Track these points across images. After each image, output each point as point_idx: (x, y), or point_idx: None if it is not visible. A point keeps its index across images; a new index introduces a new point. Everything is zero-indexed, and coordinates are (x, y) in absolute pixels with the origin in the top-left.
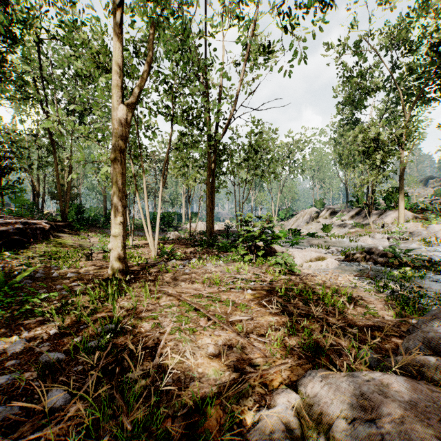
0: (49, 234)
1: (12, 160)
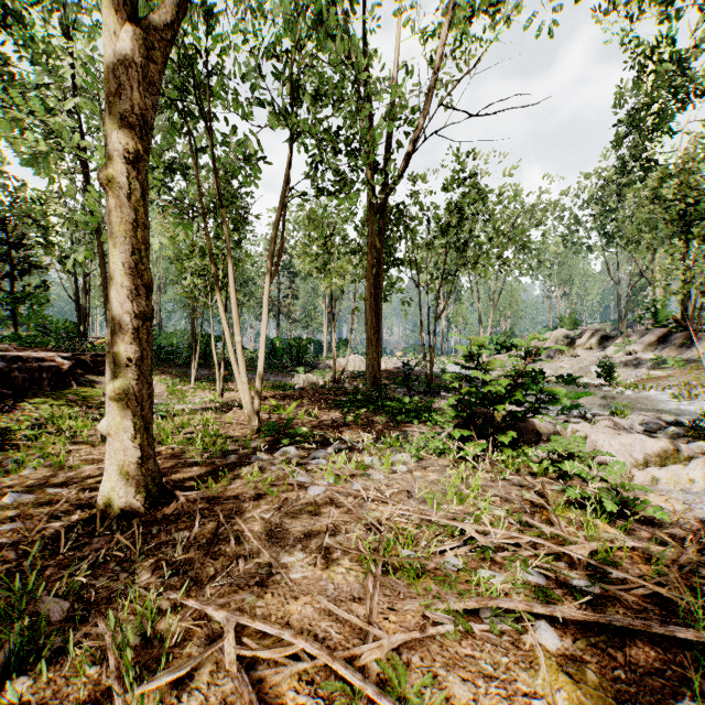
0: (71, 379)
1: (31, 249)
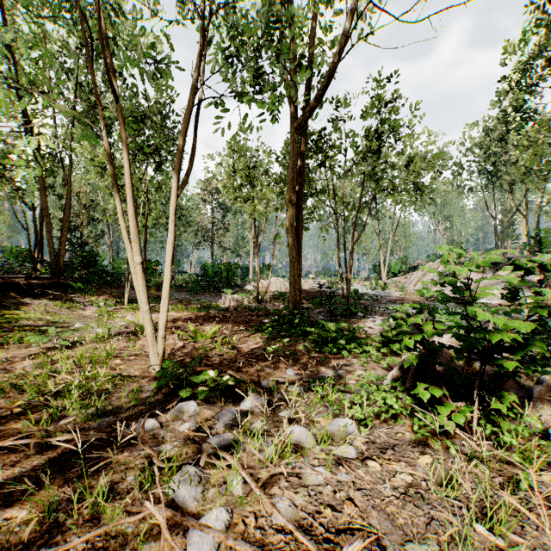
0: None
1: None
